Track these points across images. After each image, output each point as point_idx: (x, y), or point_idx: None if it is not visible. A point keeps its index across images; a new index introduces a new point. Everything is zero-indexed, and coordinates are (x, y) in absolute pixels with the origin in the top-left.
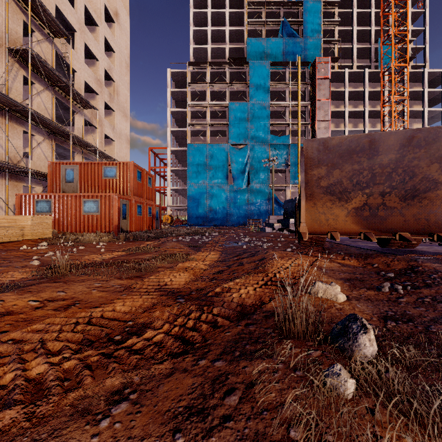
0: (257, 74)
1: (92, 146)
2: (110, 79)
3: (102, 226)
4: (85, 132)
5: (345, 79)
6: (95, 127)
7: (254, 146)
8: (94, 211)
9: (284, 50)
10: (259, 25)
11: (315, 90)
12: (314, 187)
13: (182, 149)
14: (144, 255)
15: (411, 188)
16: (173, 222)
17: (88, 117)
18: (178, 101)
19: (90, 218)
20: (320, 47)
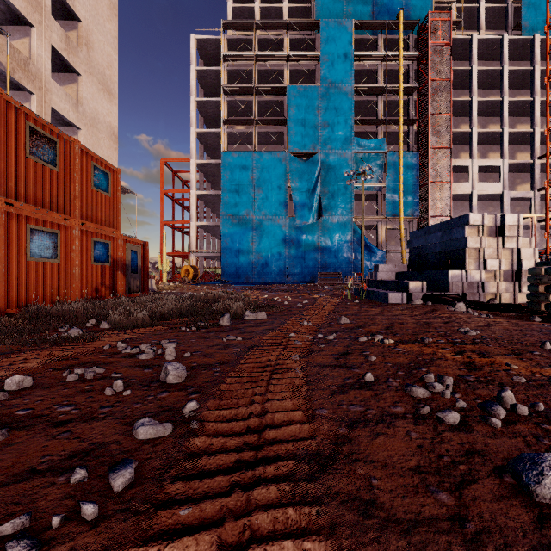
0: (334, 40)
1: None
2: (72, 15)
3: None
4: None
5: (472, 51)
6: (24, 88)
7: (328, 156)
8: None
9: (375, 7)
10: None
11: (428, 65)
12: None
13: (214, 162)
14: None
15: None
16: (197, 276)
17: None
18: (209, 89)
19: None
20: (430, 4)
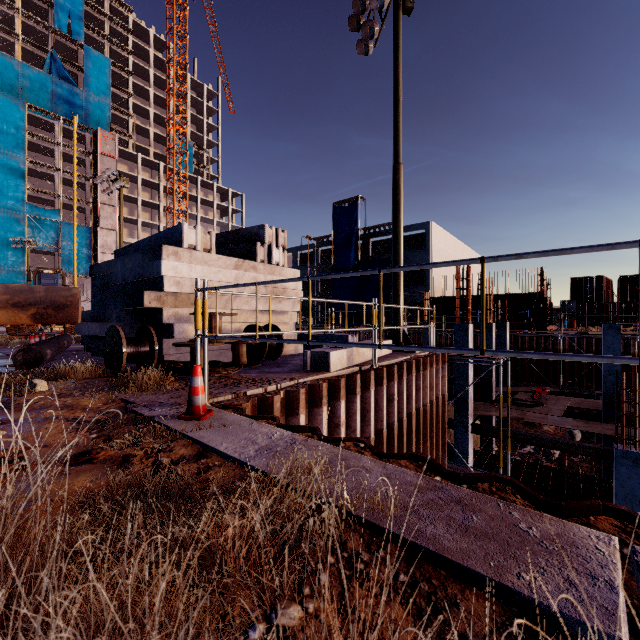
0: (4, 111)
1: None
2: None
3: None
4: None
5: (138, 165)
6: None
7: None
8: None
9: (55, 93)
10: (8, 35)
11: (98, 167)
12: (6, 303)
13: None
14: None
15: (57, 307)
16: None
17: None
18: None
19: None
20: (108, 114)
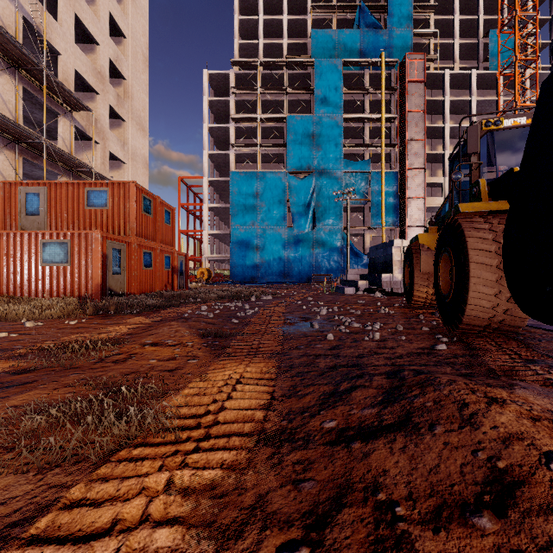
0: (326, 76)
1: (84, 164)
2: (119, 75)
3: (74, 285)
4: (81, 149)
5: (445, 84)
6: (94, 140)
7: (321, 175)
8: (61, 260)
9: (362, 45)
10: (327, 13)
11: (405, 98)
12: None
13: (224, 179)
14: (5, 401)
15: None
16: (210, 278)
17: (82, 125)
18: (219, 115)
19: (54, 272)
20: (410, 42)
